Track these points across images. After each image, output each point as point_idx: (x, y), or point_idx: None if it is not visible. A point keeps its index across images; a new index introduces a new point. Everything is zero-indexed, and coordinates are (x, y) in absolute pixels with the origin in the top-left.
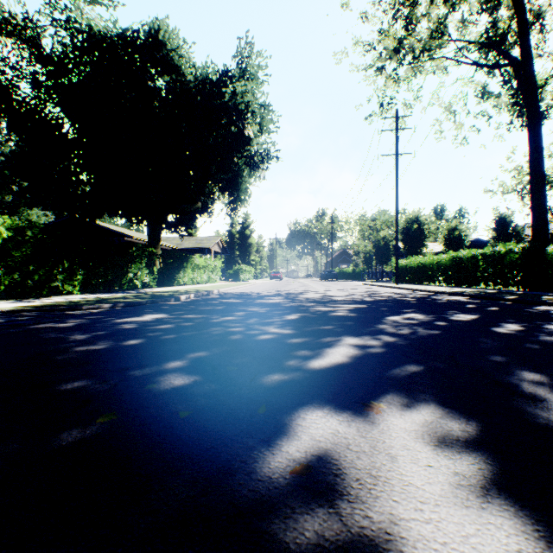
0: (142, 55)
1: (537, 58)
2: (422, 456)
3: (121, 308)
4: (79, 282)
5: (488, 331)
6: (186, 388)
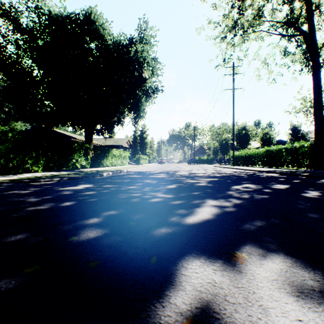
0: (81, 29)
1: (318, 31)
2: (290, 309)
3: (65, 181)
4: (42, 165)
5: (300, 196)
6: (98, 240)
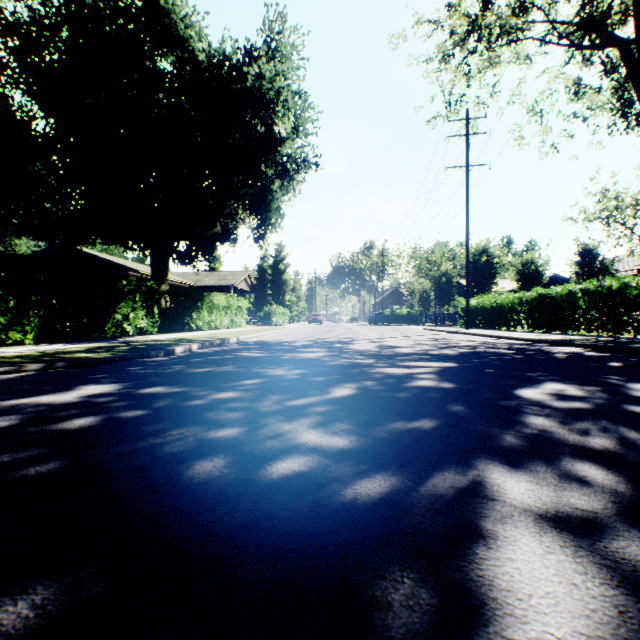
0: (137, 26)
1: None
2: None
3: (58, 371)
4: (35, 328)
5: None
6: None
